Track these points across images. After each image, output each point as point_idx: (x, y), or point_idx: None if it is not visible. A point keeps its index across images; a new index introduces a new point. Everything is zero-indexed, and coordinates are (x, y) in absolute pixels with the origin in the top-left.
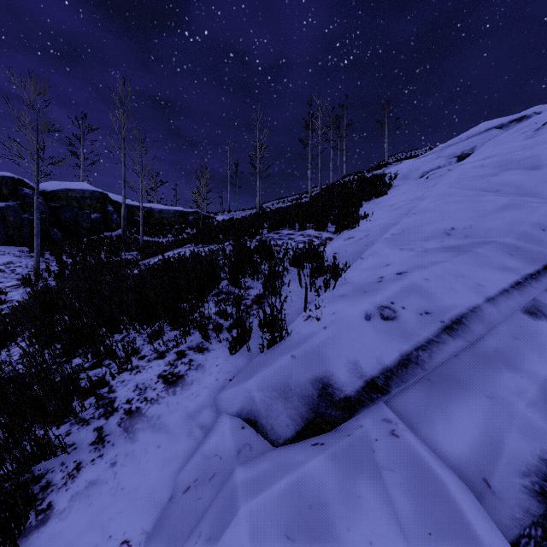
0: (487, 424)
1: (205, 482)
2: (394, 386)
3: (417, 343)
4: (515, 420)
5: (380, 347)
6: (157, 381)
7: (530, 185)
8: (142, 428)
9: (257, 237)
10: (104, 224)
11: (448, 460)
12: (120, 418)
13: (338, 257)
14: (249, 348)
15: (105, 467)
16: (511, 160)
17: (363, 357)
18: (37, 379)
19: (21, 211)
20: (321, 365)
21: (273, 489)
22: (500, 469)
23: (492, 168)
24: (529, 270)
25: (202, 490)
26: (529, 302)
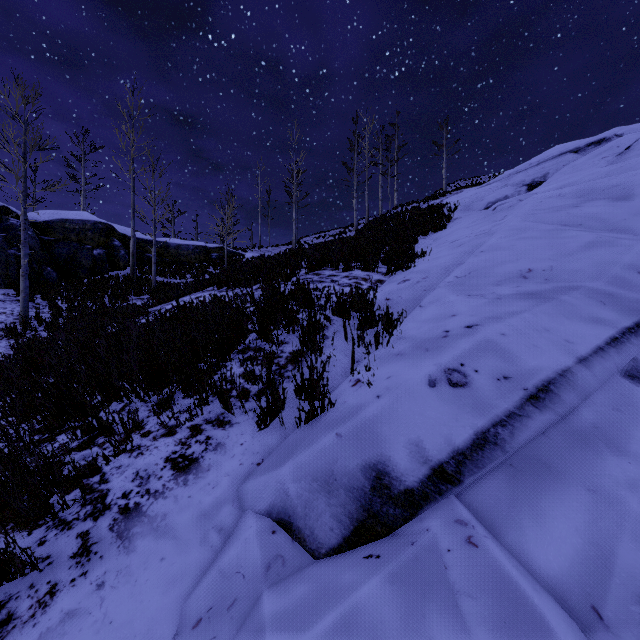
0: (591, 528)
1: (222, 612)
2: (468, 474)
3: (495, 417)
4: (628, 523)
5: (449, 422)
6: (164, 467)
7: (618, 218)
8: (141, 533)
9: (293, 278)
10: (109, 262)
11: (543, 579)
12: (113, 519)
13: (392, 304)
14: (282, 421)
15: (89, 591)
16: (594, 189)
17: (428, 436)
18: (5, 466)
19: (7, 246)
20: (375, 446)
21: (313, 632)
22: (613, 593)
23: (572, 198)
24: (626, 323)
25: (218, 624)
26: (629, 362)
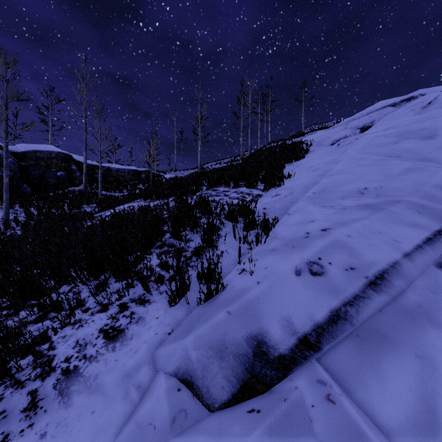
0: (421, 387)
1: None
2: (325, 343)
3: (345, 298)
4: None
5: (311, 303)
6: (98, 336)
7: (426, 151)
8: (77, 390)
9: (198, 193)
10: (68, 180)
11: (386, 429)
12: (57, 379)
13: (267, 212)
14: (187, 300)
15: (34, 440)
16: (408, 131)
17: (295, 313)
18: None
19: None
20: (256, 321)
21: None
22: None
23: (393, 138)
24: (437, 227)
25: None
26: (440, 256)
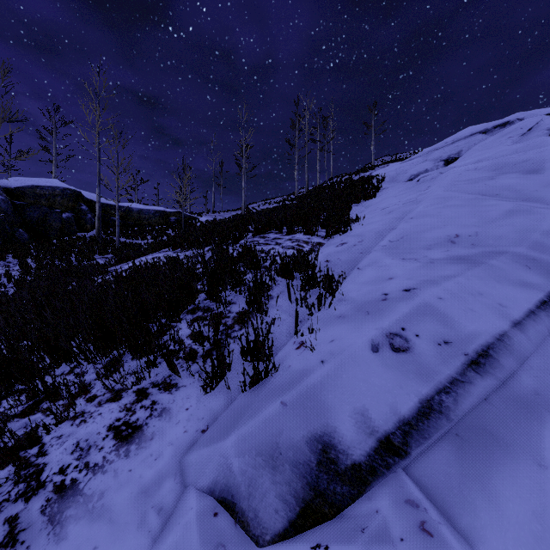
0: (549, 512)
1: None
2: (414, 445)
3: (439, 383)
4: None
5: (393, 390)
6: (106, 436)
7: (530, 189)
8: (75, 516)
9: (241, 241)
10: (77, 224)
11: None
12: (47, 499)
13: (331, 266)
14: (227, 385)
15: None
16: (506, 163)
17: (373, 404)
18: None
19: None
20: (320, 416)
21: None
22: None
23: (487, 172)
24: None
25: None
26: None
